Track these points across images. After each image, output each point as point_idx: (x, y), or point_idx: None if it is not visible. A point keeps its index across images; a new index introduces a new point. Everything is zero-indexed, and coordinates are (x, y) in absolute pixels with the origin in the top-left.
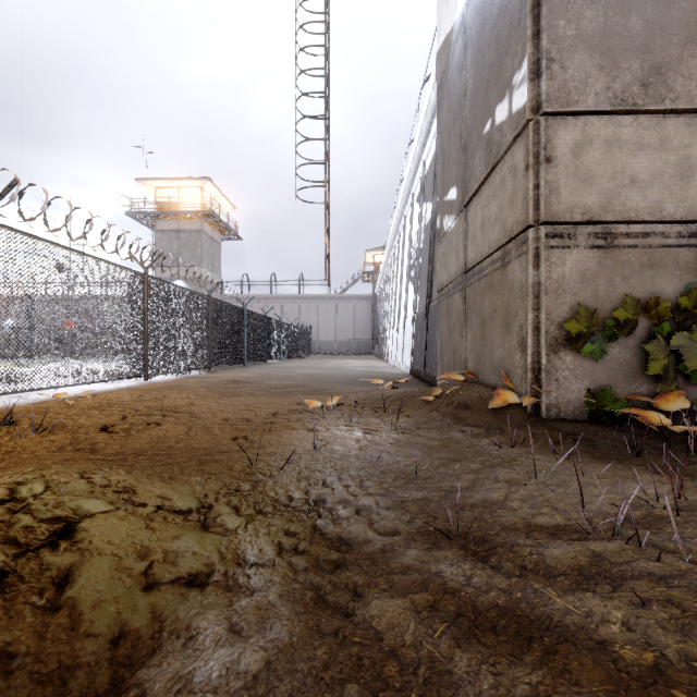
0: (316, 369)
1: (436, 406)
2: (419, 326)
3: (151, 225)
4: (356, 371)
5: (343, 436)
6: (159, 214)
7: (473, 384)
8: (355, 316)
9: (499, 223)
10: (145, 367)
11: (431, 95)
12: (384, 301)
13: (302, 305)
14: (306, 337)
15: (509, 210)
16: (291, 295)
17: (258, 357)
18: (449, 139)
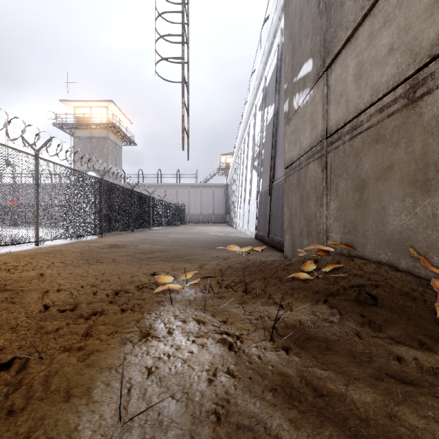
0: (184, 234)
1: (319, 294)
2: (263, 201)
3: (72, 134)
4: (214, 236)
5: (189, 355)
6: (76, 125)
7: (350, 259)
8: (214, 198)
9: (398, 52)
10: (36, 234)
11: (274, 17)
12: (233, 187)
13: (178, 190)
14: (181, 211)
15: (427, 19)
16: (171, 184)
17: (144, 225)
18: (301, 20)
